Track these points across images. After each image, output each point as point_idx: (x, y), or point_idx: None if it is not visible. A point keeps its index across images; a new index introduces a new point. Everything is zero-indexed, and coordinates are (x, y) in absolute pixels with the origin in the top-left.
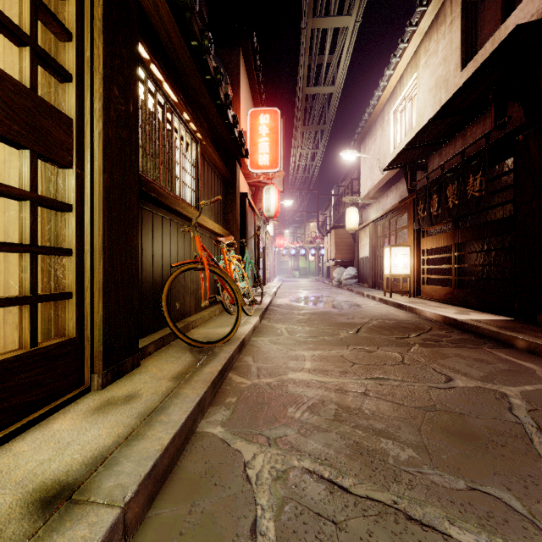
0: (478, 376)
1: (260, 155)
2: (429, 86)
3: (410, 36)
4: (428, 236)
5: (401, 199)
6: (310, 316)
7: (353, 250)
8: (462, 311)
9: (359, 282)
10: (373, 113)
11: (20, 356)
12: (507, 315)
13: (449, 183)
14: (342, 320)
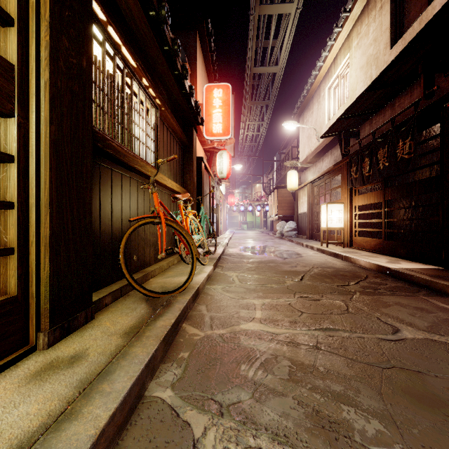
0: (423, 326)
1: (214, 124)
2: (361, 64)
3: (344, 22)
4: (359, 194)
5: (336, 162)
6: (258, 264)
7: (293, 207)
8: (393, 260)
9: (298, 234)
10: (310, 89)
11: None
12: (435, 264)
13: (380, 147)
14: (287, 268)
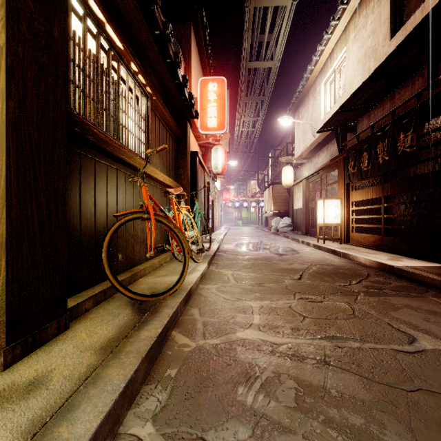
0: None
1: (209, 118)
2: (358, 57)
3: (340, 14)
4: (356, 190)
5: (332, 158)
6: (254, 261)
7: (288, 202)
8: (394, 257)
9: (293, 230)
10: (306, 85)
11: None
12: (439, 262)
13: (379, 141)
14: (284, 266)
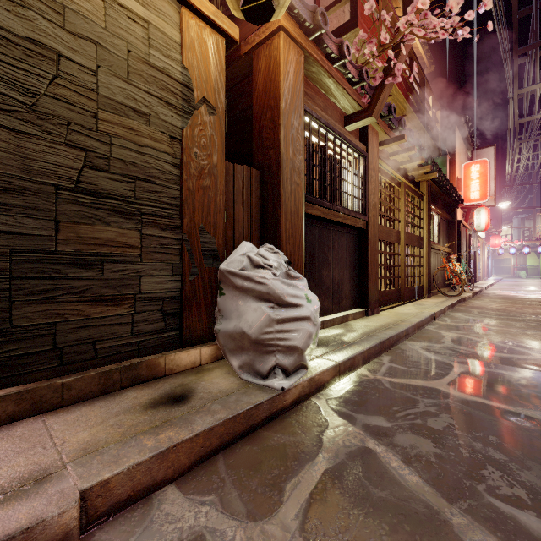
0: None
1: (471, 192)
2: None
3: None
4: None
5: None
6: (509, 298)
7: None
8: None
9: None
10: None
11: (419, 286)
12: None
13: None
14: (533, 300)
